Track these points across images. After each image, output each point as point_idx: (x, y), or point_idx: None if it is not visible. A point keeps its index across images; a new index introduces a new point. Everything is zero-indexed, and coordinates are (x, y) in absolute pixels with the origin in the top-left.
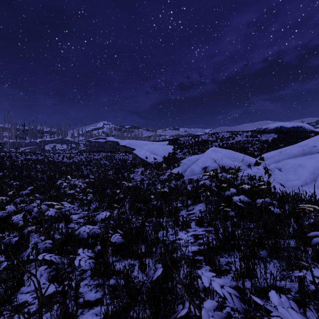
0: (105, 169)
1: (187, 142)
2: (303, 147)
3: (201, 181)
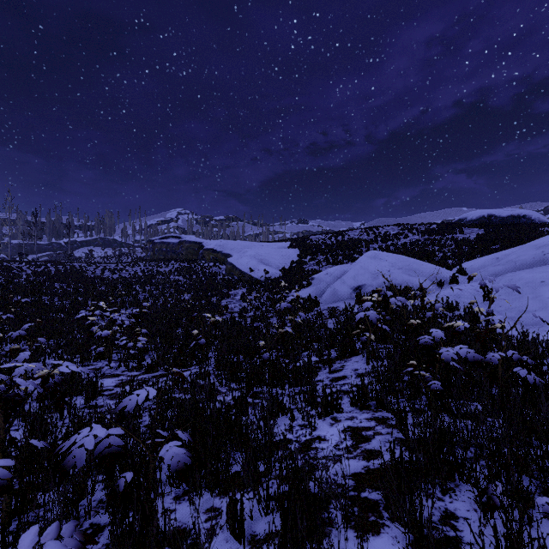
0: (177, 290)
1: (323, 244)
2: (542, 248)
3: (359, 313)
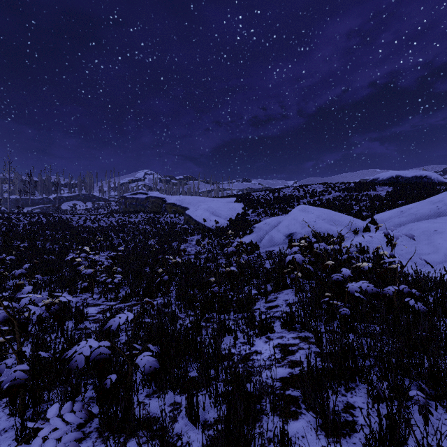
0: (145, 237)
1: (262, 199)
2: (437, 204)
3: (288, 256)
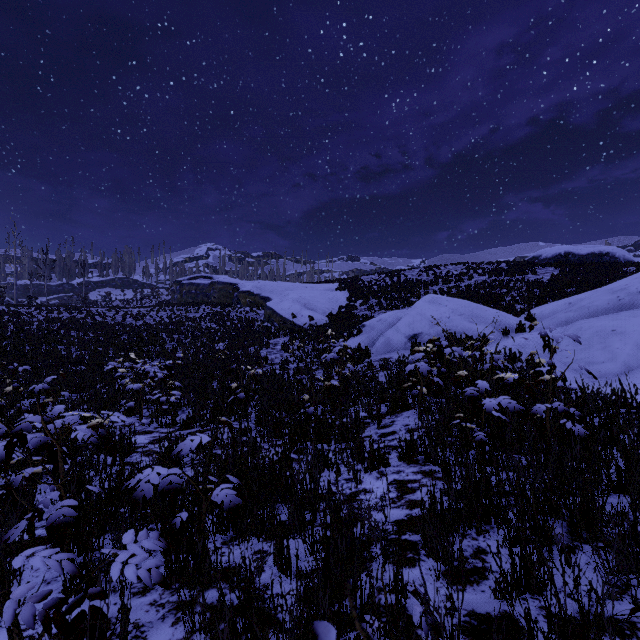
0: (209, 339)
1: (376, 285)
2: (617, 293)
3: (409, 365)
